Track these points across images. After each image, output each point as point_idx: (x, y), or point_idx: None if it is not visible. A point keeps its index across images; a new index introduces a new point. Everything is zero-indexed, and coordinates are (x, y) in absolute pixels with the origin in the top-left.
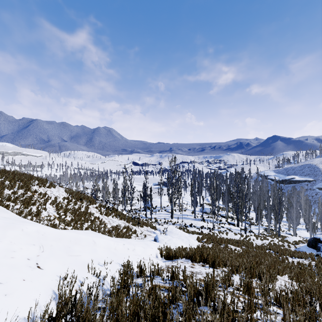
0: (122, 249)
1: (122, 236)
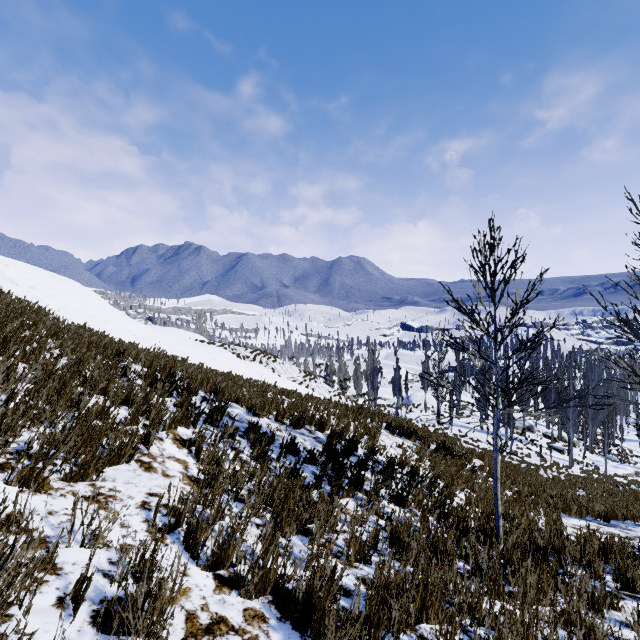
0: None
1: None
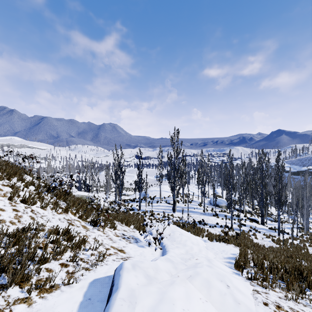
0: None
1: None
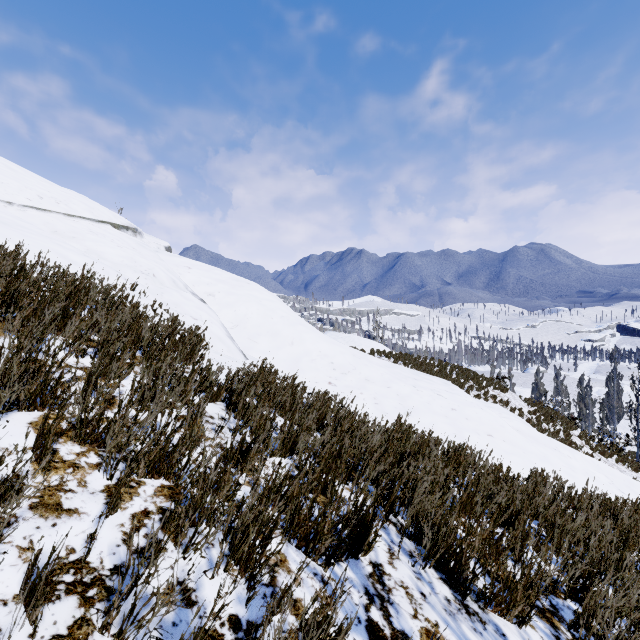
0: None
1: None
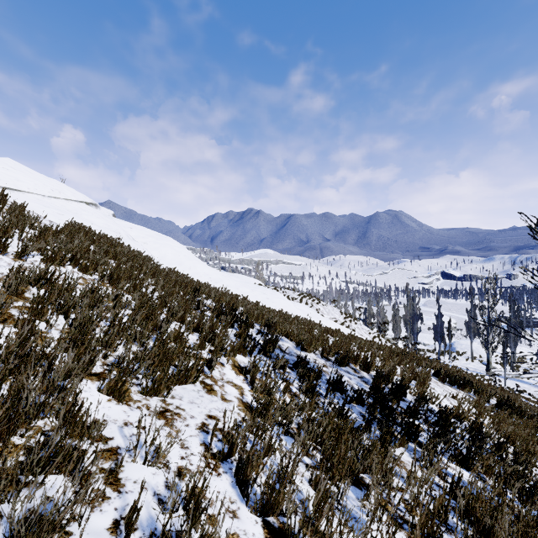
0: None
1: None
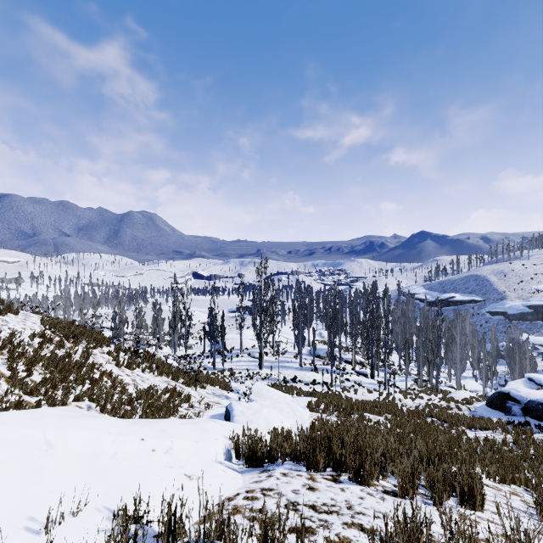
0: (134, 453)
1: (157, 410)
